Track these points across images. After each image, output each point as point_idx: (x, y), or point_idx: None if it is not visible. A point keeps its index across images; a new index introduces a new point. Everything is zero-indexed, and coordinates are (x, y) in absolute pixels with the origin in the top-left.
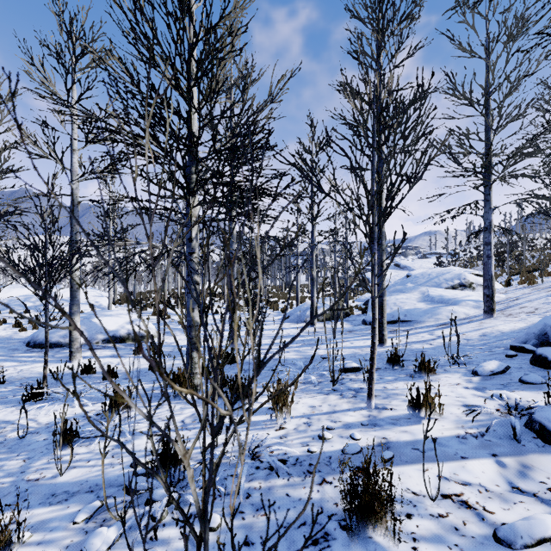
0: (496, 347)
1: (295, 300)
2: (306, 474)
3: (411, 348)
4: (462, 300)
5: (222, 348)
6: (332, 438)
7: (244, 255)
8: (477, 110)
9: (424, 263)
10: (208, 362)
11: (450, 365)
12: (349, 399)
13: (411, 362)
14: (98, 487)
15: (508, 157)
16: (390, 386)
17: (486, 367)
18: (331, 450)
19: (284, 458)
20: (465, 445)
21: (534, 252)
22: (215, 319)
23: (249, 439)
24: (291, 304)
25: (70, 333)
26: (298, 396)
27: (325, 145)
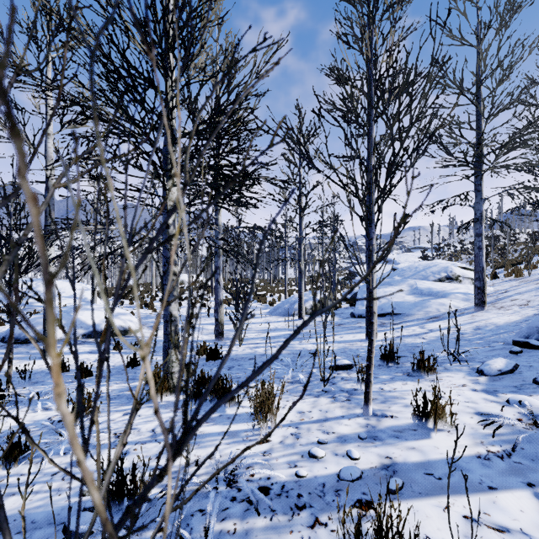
0: (494, 341)
1: (283, 293)
2: (293, 511)
3: (403, 342)
4: (451, 293)
5: (207, 342)
6: (325, 456)
7: (228, 245)
8: (468, 99)
9: (410, 257)
10: (76, 418)
11: (450, 362)
12: (342, 403)
13: (406, 359)
14: (33, 526)
15: (501, 146)
16: (387, 388)
17: (493, 365)
18: (325, 474)
19: (267, 485)
20: (490, 469)
21: (516, 246)
22: (94, 322)
23: (226, 456)
24: (279, 297)
25: (44, 328)
26: (285, 398)
27: (314, 135)
